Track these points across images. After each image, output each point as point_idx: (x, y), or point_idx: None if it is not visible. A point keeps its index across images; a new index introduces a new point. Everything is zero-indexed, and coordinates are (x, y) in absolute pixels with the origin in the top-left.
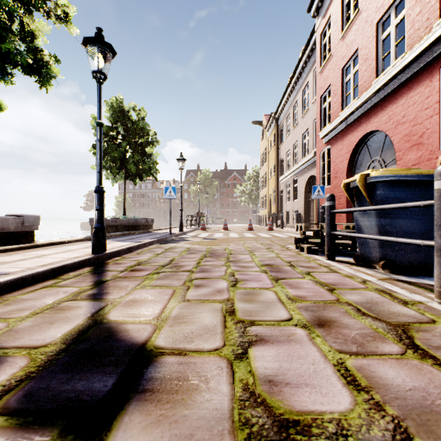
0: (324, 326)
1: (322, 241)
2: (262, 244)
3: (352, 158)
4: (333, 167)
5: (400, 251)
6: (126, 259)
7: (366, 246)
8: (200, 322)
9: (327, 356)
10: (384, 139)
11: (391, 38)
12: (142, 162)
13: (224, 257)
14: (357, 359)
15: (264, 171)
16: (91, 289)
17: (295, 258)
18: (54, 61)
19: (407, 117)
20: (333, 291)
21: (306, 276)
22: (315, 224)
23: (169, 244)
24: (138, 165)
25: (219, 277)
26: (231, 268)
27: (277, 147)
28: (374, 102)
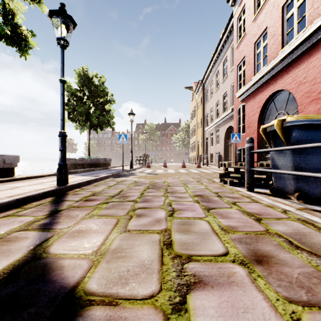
0: (263, 263)
1: (241, 176)
2: (193, 178)
3: (262, 112)
4: (246, 119)
5: (312, 184)
6: (84, 190)
7: (282, 180)
8: (138, 256)
9: (277, 308)
10: (288, 96)
11: (294, 17)
12: (102, 116)
13: (164, 188)
14: (314, 313)
15: (193, 124)
16: (45, 219)
17: (220, 189)
18: (31, 35)
19: (308, 78)
20: (260, 221)
21: (233, 206)
22: (232, 163)
23: (120, 178)
24: (99, 118)
25: (158, 206)
26: (169, 198)
27: (203, 105)
28: (280, 67)
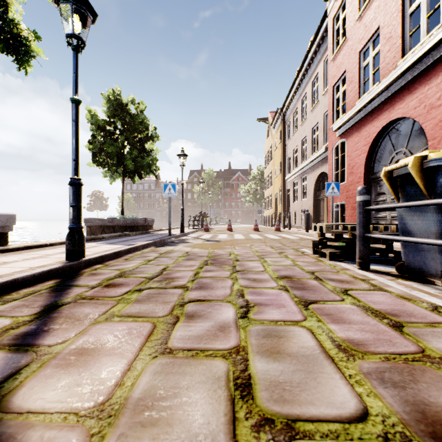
0: None
1: (347, 245)
2: (272, 247)
3: (371, 151)
4: (348, 162)
5: None
6: (108, 267)
7: (418, 253)
8: (184, 422)
9: None
10: (411, 127)
11: (422, 10)
12: (141, 159)
13: (229, 265)
14: None
15: (269, 170)
16: (29, 323)
17: (317, 266)
18: (34, 38)
19: None
20: (402, 328)
21: (346, 297)
22: None
23: (166, 248)
24: (137, 162)
25: (223, 298)
26: (239, 282)
27: (283, 144)
28: (400, 85)
